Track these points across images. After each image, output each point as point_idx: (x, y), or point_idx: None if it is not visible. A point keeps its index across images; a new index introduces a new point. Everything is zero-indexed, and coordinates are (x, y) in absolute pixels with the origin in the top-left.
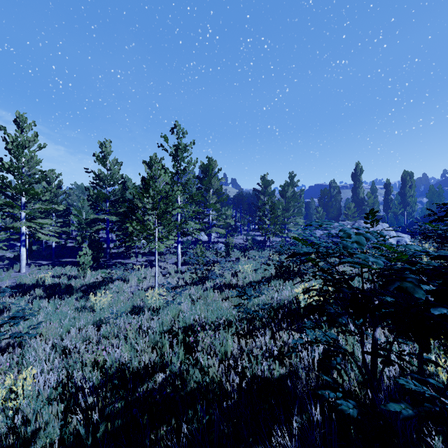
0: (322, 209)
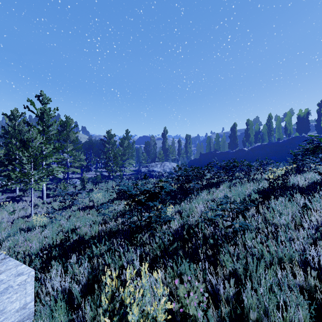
0: (146, 154)
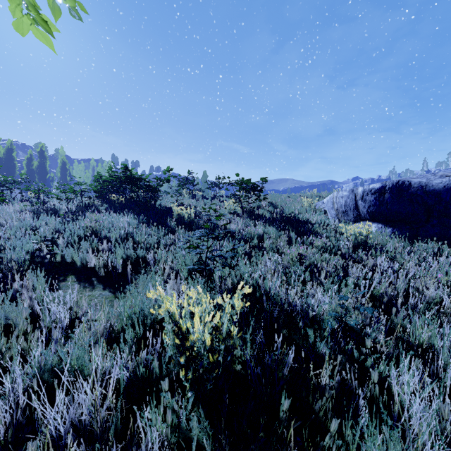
0: None
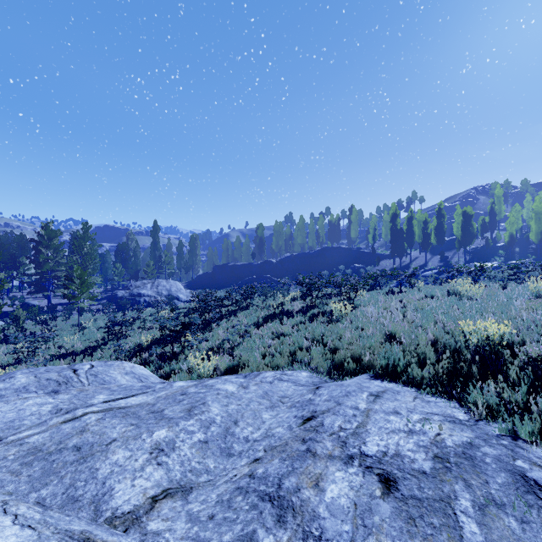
0: (121, 265)
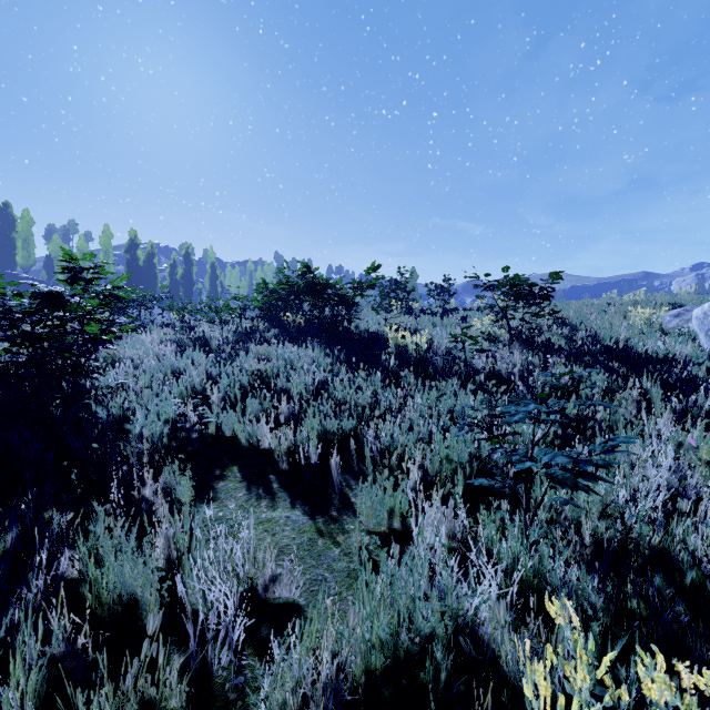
0: None
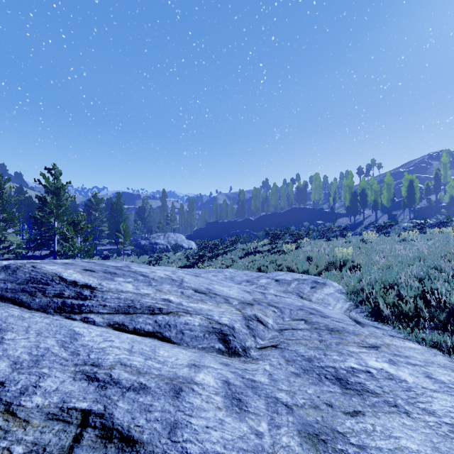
0: (141, 222)
